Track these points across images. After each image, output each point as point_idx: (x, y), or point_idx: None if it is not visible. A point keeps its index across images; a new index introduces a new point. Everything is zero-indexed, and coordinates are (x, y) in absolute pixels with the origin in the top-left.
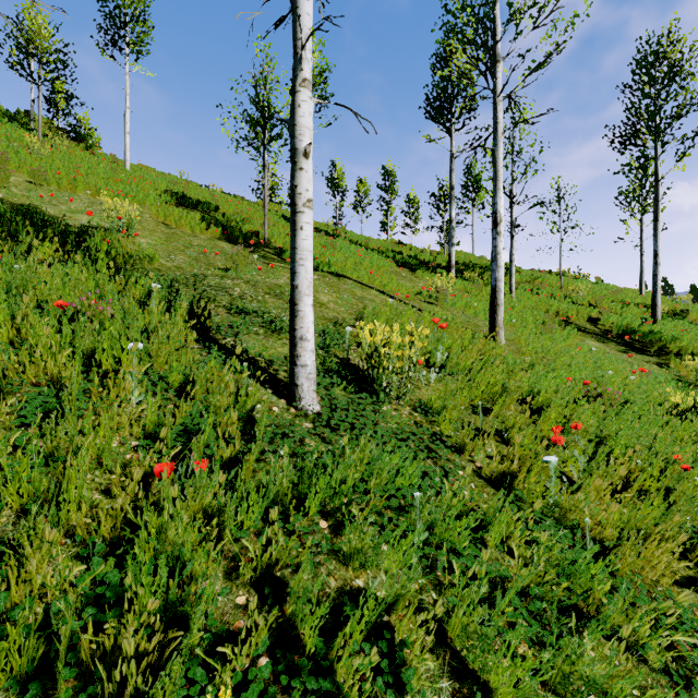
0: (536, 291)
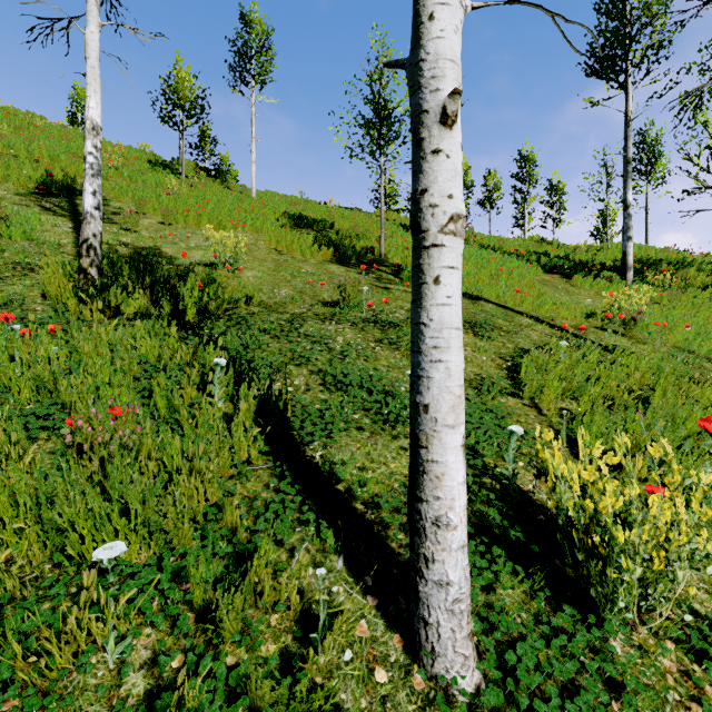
0: None
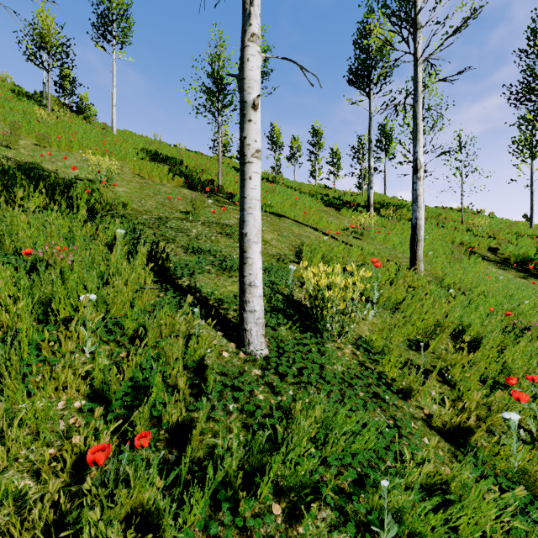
0: (441, 225)
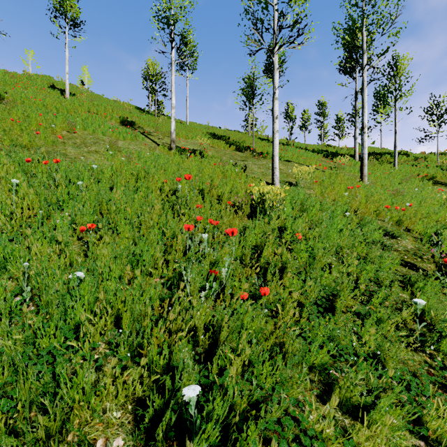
0: (416, 165)
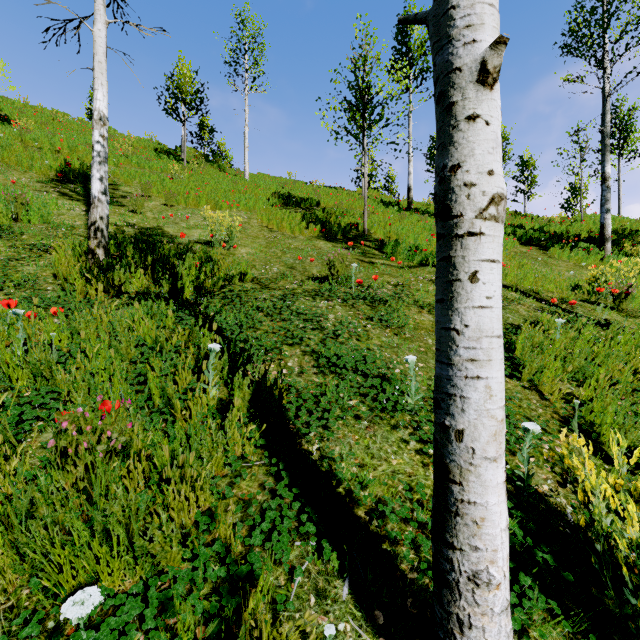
0: None
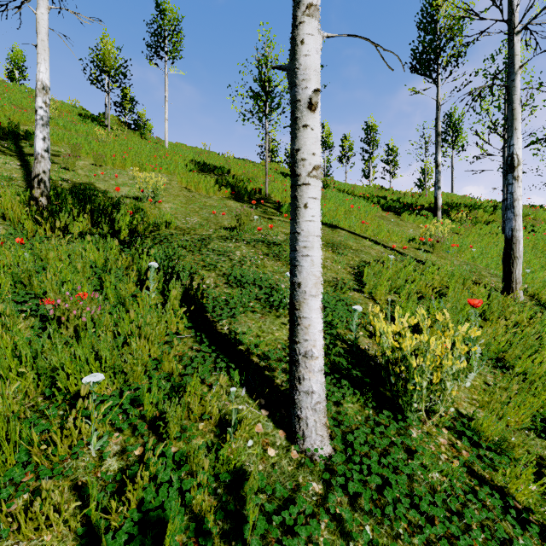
0: (530, 229)
